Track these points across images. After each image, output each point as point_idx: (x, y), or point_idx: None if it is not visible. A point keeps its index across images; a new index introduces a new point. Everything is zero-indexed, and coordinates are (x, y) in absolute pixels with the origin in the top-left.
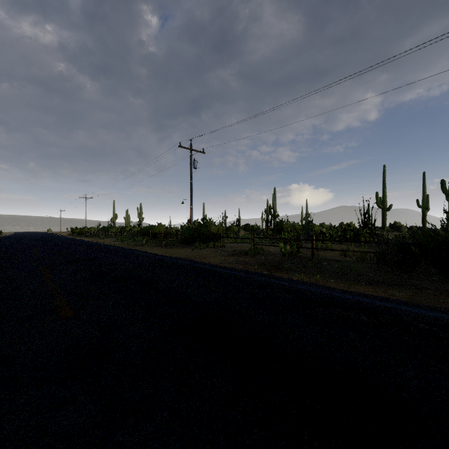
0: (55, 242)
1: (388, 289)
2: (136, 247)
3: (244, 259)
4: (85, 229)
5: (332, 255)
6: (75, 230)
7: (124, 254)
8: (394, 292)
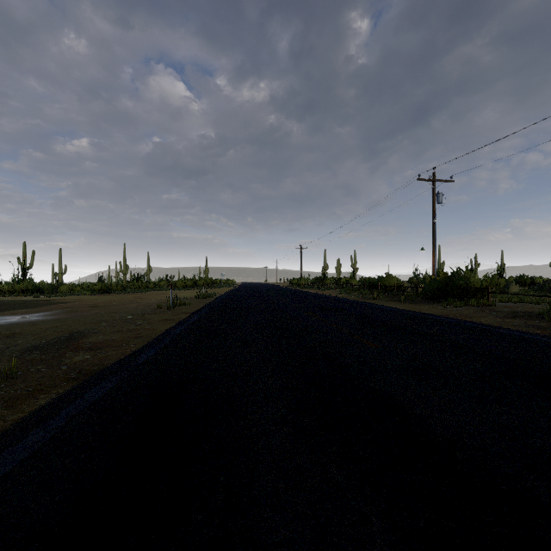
0: (286, 292)
1: None
2: (368, 300)
3: (538, 324)
4: (302, 281)
5: None
6: (293, 281)
7: (364, 306)
8: None
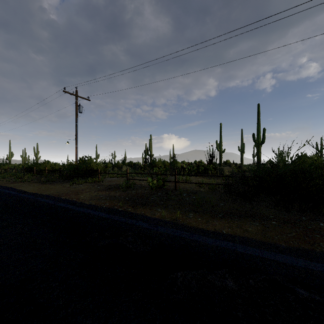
0: None
1: (240, 223)
2: (13, 184)
3: (115, 194)
4: None
5: (190, 186)
6: None
7: None
8: (247, 226)
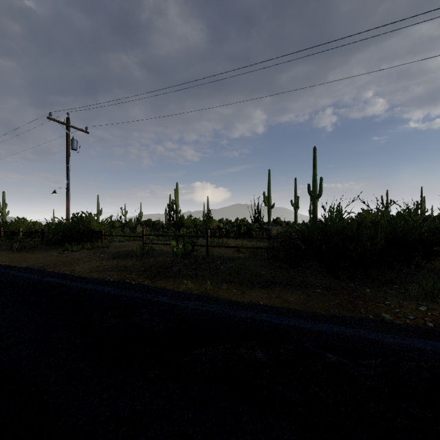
0: None
1: (281, 292)
2: None
3: (126, 264)
4: None
5: (227, 251)
6: None
7: None
8: (288, 296)
